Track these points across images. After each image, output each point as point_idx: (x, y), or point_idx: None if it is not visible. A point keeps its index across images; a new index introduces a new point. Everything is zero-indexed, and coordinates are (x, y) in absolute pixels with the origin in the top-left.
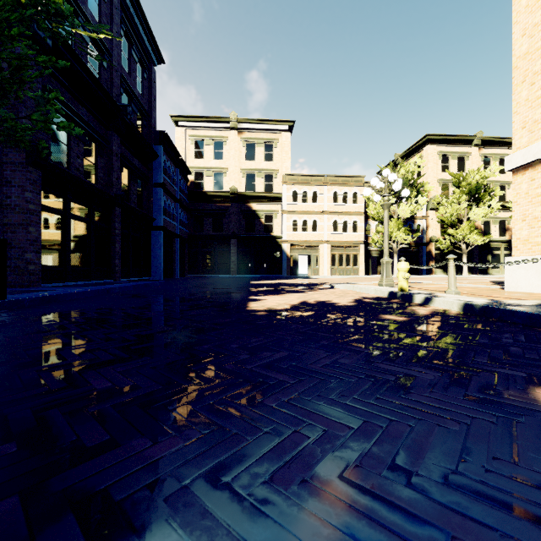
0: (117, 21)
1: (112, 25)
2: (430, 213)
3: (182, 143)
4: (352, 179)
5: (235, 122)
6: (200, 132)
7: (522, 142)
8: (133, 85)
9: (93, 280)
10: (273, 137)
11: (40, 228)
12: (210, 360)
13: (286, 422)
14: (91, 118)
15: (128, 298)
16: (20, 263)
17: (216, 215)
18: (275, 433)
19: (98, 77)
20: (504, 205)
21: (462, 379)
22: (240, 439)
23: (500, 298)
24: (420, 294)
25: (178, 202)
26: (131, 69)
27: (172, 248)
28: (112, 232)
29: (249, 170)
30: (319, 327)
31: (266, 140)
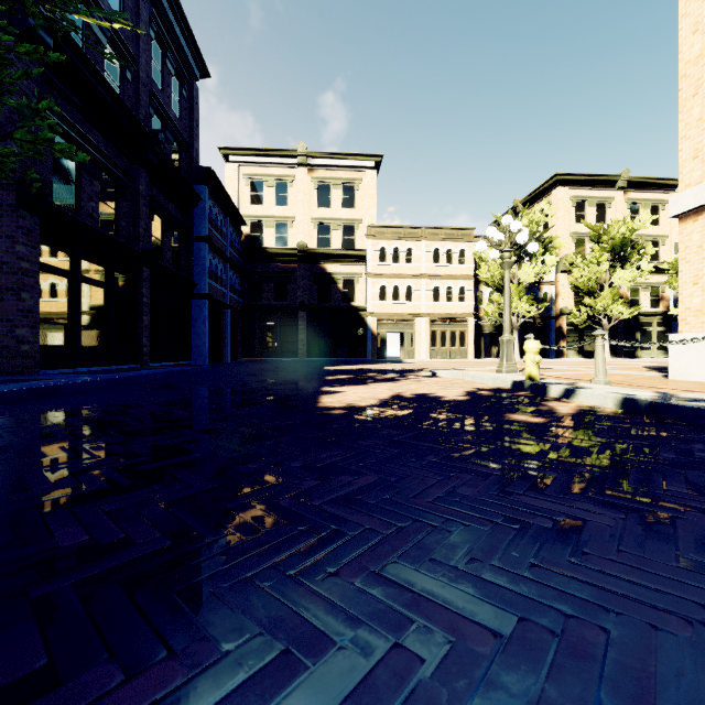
0: (146, 18)
1: (138, 24)
2: (561, 277)
3: (233, 184)
4: (458, 232)
5: (304, 156)
6: (258, 169)
7: (694, 177)
8: (167, 105)
9: (112, 365)
10: (354, 176)
11: (37, 294)
12: (256, 490)
13: (379, 620)
14: (110, 147)
15: (155, 390)
16: (9, 342)
17: (279, 279)
18: (360, 647)
19: (119, 92)
20: (657, 267)
21: (662, 526)
22: (293, 666)
23: (668, 390)
24: (557, 384)
25: (229, 262)
26: (165, 84)
27: (220, 322)
28: (139, 301)
29: (323, 220)
30: (421, 433)
31: (345, 181)
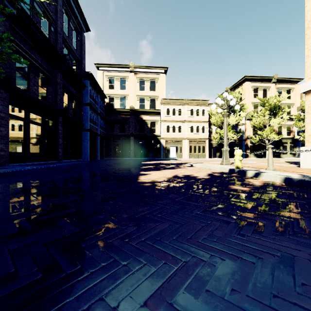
0: (60, 3)
1: (56, 5)
2: (247, 122)
3: (101, 80)
4: (201, 102)
5: (133, 67)
6: (112, 73)
7: None
8: (70, 43)
9: (44, 161)
10: (155, 76)
11: (8, 128)
12: (100, 233)
13: None
14: (43, 62)
15: (62, 173)
16: None
17: (122, 122)
18: None
19: (48, 36)
20: (289, 117)
21: None
22: None
23: (304, 173)
24: (251, 170)
25: (99, 114)
26: (69, 34)
27: (95, 142)
28: (57, 132)
29: (141, 96)
30: (189, 196)
31: (151, 78)
